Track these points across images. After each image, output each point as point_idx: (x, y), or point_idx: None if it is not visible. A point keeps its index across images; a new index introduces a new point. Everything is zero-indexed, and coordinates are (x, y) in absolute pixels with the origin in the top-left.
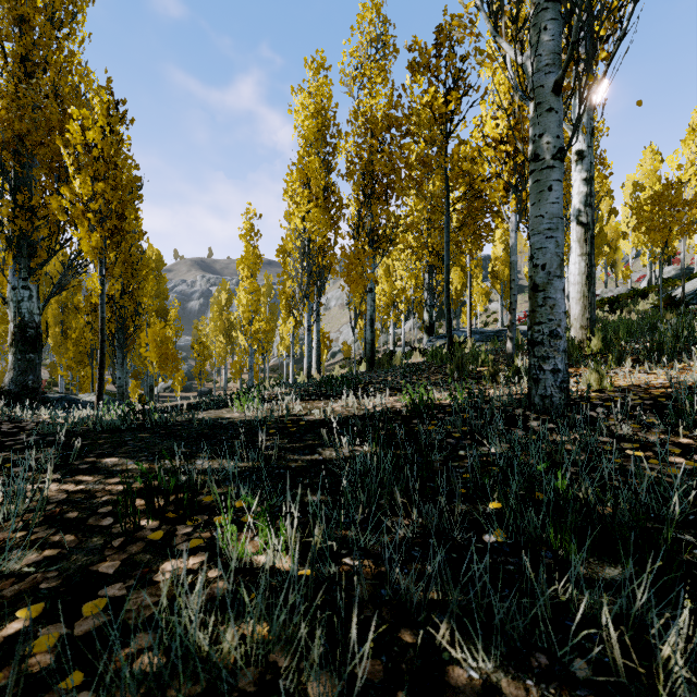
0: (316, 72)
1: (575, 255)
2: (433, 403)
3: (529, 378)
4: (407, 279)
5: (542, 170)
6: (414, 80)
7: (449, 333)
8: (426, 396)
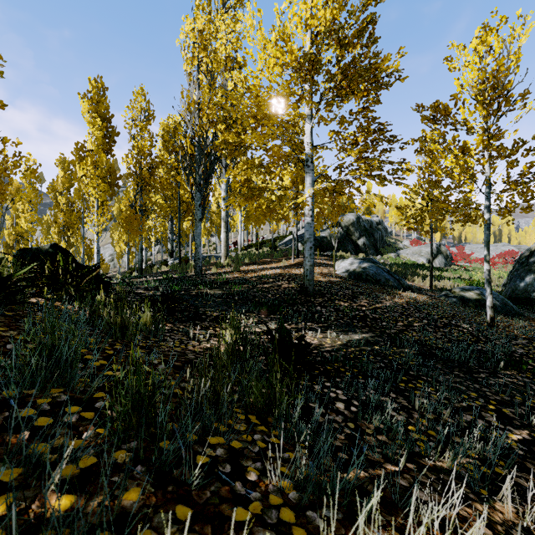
0: (97, 90)
1: (222, 232)
2: (172, 276)
3: (195, 268)
4: (159, 226)
5: (197, 222)
6: (165, 149)
7: (180, 257)
8: (170, 275)
